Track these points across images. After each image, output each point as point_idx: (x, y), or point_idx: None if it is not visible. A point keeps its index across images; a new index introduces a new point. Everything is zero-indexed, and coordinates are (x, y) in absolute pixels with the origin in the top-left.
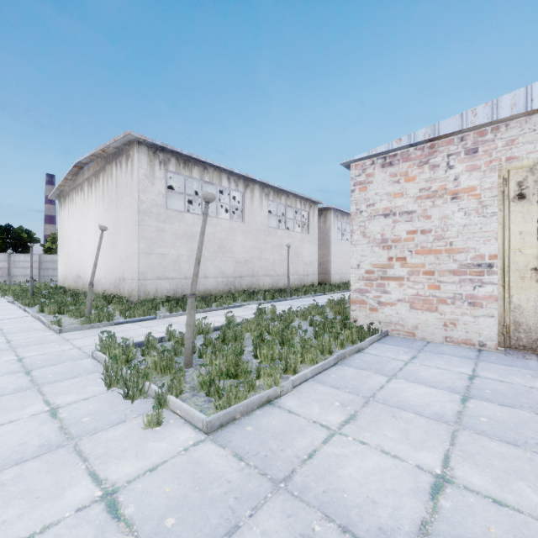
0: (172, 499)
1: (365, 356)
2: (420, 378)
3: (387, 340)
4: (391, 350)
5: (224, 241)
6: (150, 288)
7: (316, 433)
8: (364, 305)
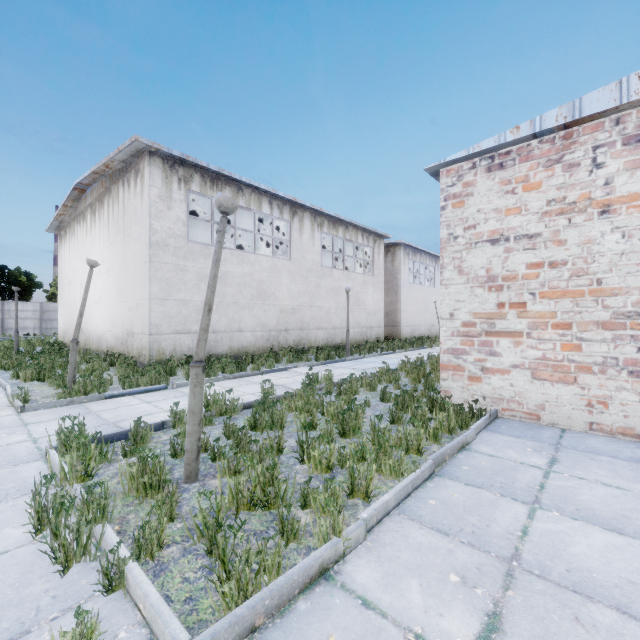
0: None
1: (474, 457)
2: (584, 509)
3: (499, 427)
4: (511, 445)
5: (264, 284)
6: (165, 346)
7: None
8: (460, 372)
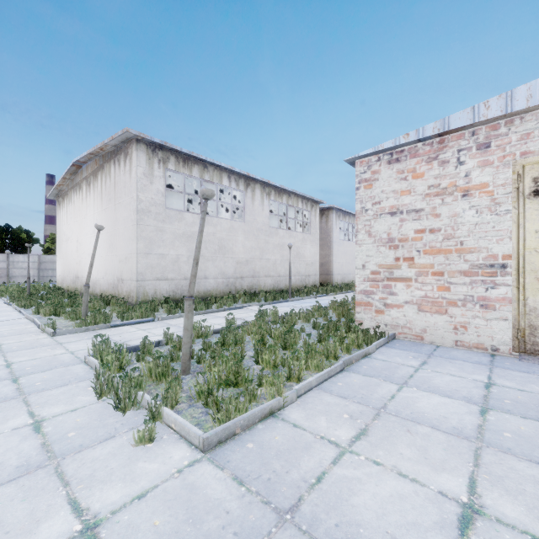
0: (162, 535)
1: (372, 361)
2: (433, 387)
3: (394, 344)
4: (399, 354)
5: (224, 241)
6: (148, 289)
7: (324, 451)
8: (369, 307)
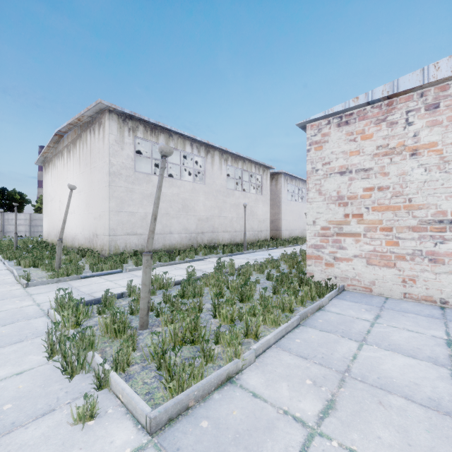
0: None
1: (327, 314)
2: (394, 344)
3: (344, 296)
4: (351, 307)
5: (187, 201)
6: (119, 243)
7: (290, 433)
8: (320, 260)
